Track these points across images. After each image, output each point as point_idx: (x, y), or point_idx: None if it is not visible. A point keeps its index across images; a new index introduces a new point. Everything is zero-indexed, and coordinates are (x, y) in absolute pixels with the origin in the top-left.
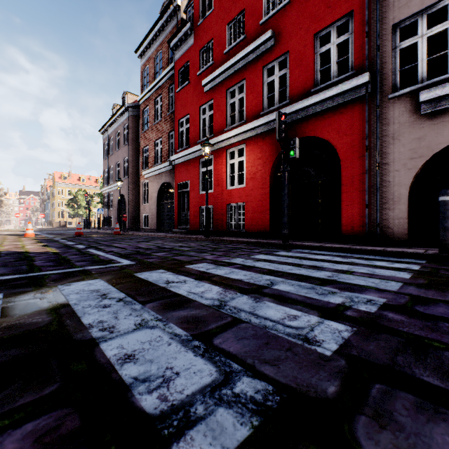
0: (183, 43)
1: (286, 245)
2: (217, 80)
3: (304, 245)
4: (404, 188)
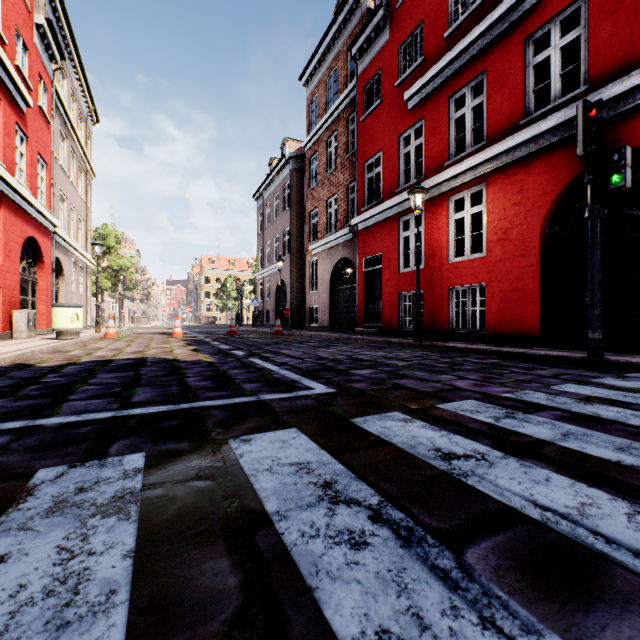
0: (371, 43)
1: (600, 362)
2: (432, 85)
3: None
4: None
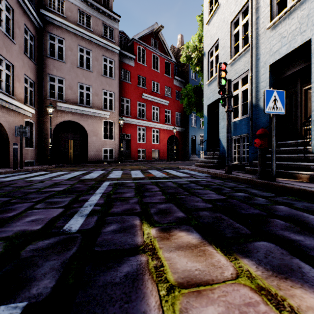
0: None
1: None
2: None
3: None
4: None
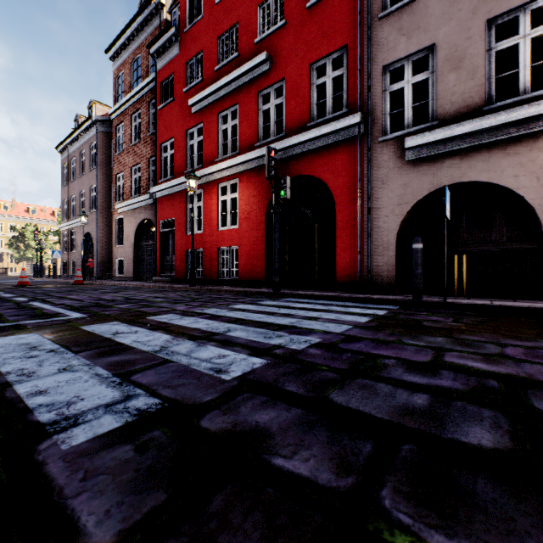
0: (167, 50)
1: (277, 294)
2: (207, 101)
3: (294, 293)
4: (392, 234)
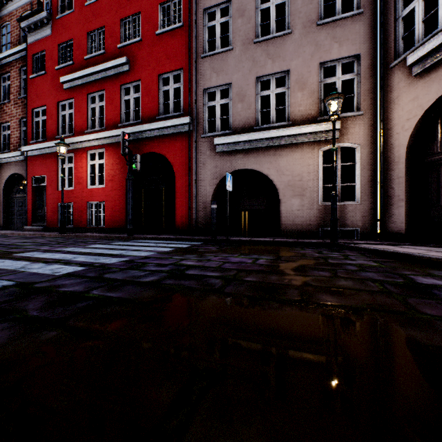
0: (38, 28)
1: (130, 237)
2: (78, 82)
3: (142, 237)
4: (209, 197)
